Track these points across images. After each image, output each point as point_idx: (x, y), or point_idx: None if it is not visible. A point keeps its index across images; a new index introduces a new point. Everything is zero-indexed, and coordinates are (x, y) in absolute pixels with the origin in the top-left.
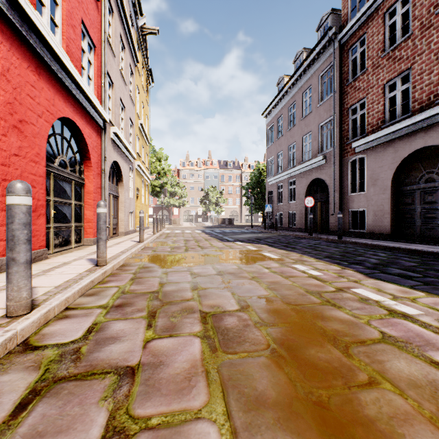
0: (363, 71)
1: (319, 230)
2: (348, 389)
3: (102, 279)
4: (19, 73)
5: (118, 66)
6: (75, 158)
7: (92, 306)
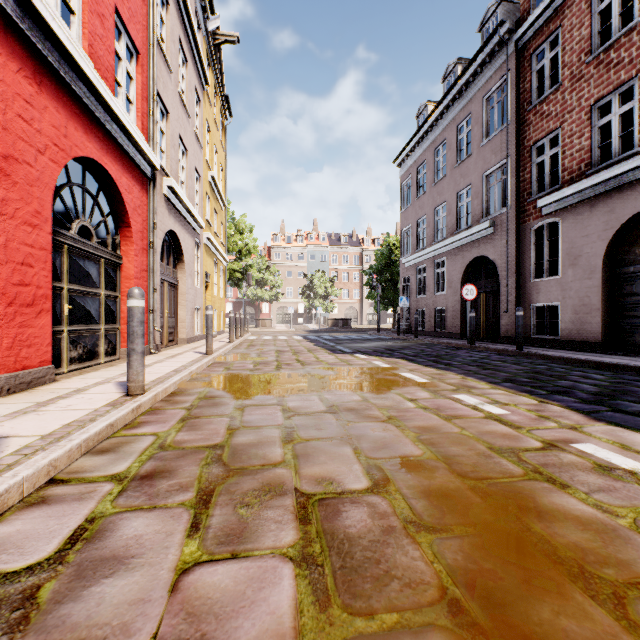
0: (556, 87)
1: (484, 335)
2: None
3: (133, 419)
4: (2, 77)
5: (176, 87)
6: (105, 223)
7: (99, 477)
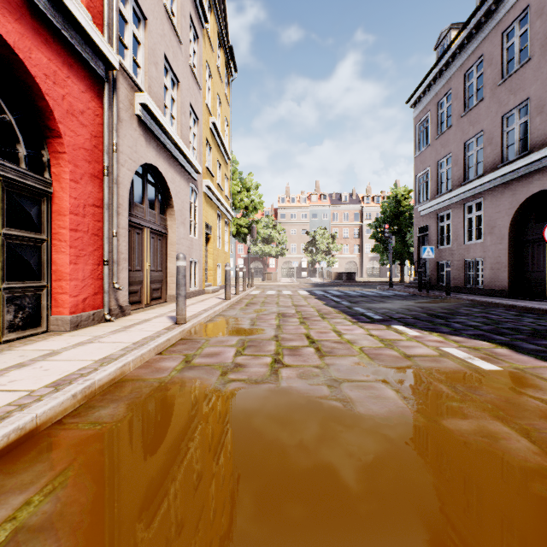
0: None
1: None
2: None
3: None
4: None
5: None
6: (10, 124)
7: None
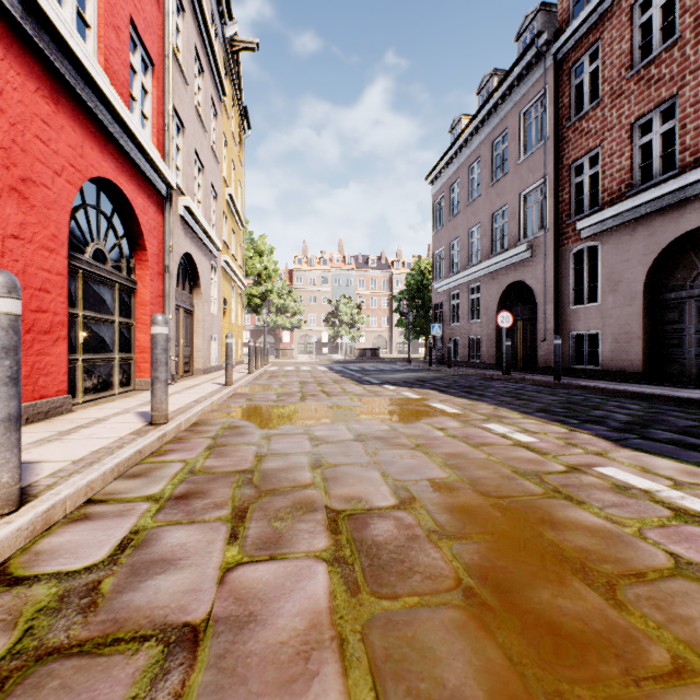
0: (596, 103)
1: (521, 366)
2: (635, 687)
3: (158, 447)
4: (21, 98)
5: (192, 100)
6: (120, 246)
7: (135, 498)
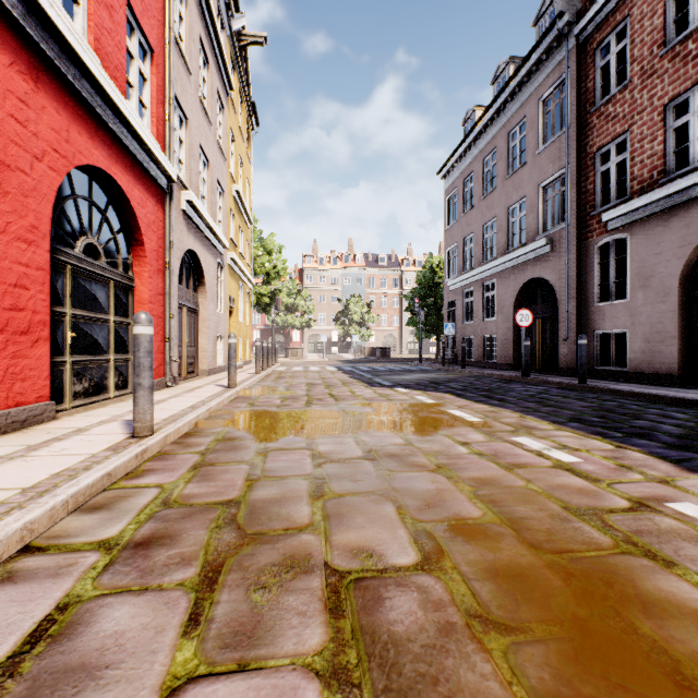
0: (624, 85)
1: (540, 367)
2: None
3: (136, 466)
4: None
5: (196, 91)
6: (115, 241)
7: (84, 544)
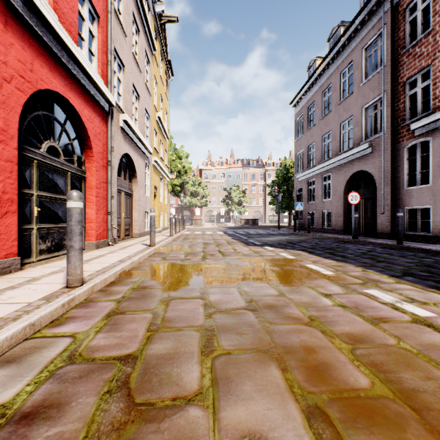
0: (428, 32)
1: (363, 232)
2: None
3: (63, 313)
4: None
5: (130, 48)
6: (72, 145)
7: None
